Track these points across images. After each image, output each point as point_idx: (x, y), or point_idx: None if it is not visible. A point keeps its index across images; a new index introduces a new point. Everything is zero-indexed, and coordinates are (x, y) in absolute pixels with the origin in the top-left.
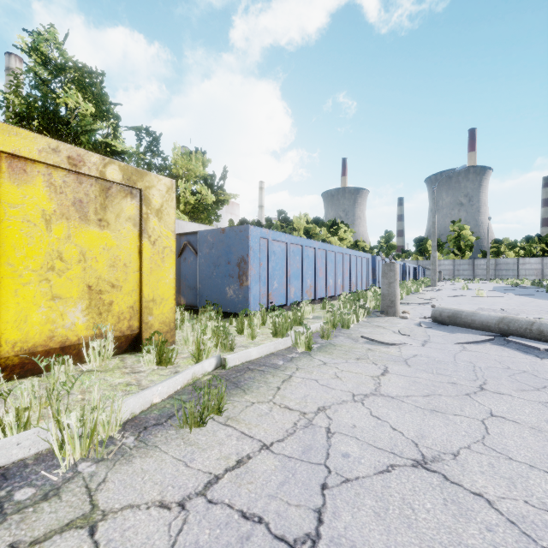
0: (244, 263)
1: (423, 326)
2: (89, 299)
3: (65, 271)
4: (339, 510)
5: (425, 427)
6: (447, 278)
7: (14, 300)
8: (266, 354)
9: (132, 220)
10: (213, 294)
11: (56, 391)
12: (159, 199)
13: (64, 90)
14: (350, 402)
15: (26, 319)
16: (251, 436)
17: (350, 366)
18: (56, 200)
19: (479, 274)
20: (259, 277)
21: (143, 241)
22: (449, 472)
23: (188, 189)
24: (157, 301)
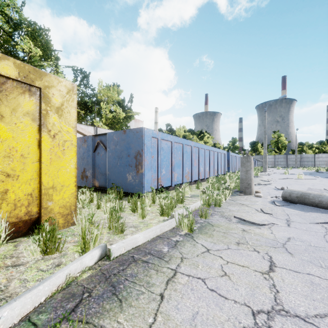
0: (139, 156)
1: (277, 204)
2: None
3: None
4: None
5: None
6: (270, 166)
7: None
8: (153, 237)
9: (30, 115)
10: (117, 178)
11: None
12: (59, 98)
13: (22, 40)
14: None
15: None
16: None
17: (233, 254)
18: None
19: (290, 164)
20: (151, 166)
21: (42, 134)
22: None
23: (108, 109)
24: (57, 188)
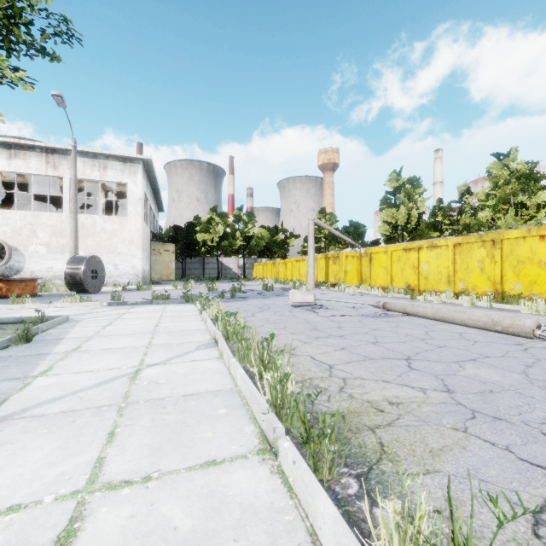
0: None
1: None
2: None
3: None
4: None
5: None
6: None
7: None
8: None
9: None
10: None
11: None
12: None
13: None
14: None
15: None
16: None
17: None
18: None
19: None
20: None
21: None
22: None
23: None
24: None
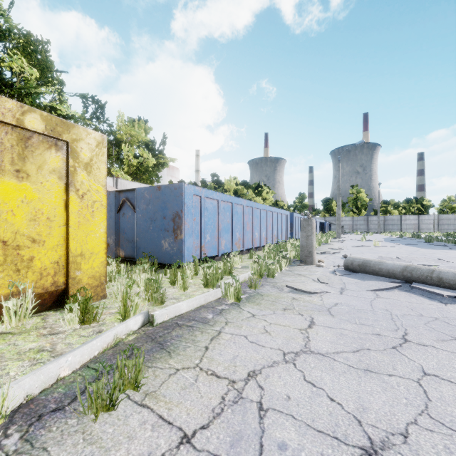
0: (178, 218)
1: (337, 274)
2: (4, 255)
3: None
4: None
5: (364, 395)
6: (347, 231)
7: None
8: (196, 306)
9: (57, 173)
10: (150, 246)
11: None
12: (88, 152)
13: (9, 55)
14: (281, 364)
15: None
16: (170, 421)
17: (278, 317)
18: None
19: (371, 228)
20: (192, 231)
21: (69, 194)
22: None
23: (131, 153)
24: (85, 256)
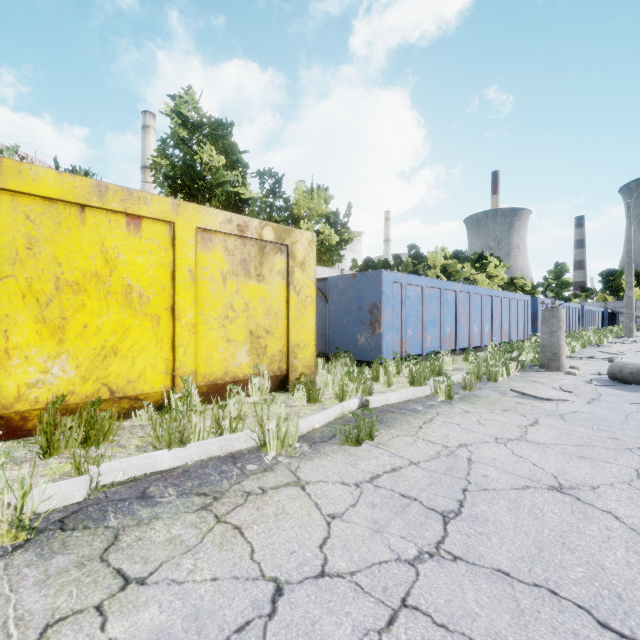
0: (376, 309)
1: (594, 384)
2: (251, 342)
3: (235, 319)
4: (477, 503)
5: (569, 467)
6: None
7: (204, 342)
8: (405, 399)
9: (281, 273)
10: (344, 341)
11: (243, 412)
12: (302, 252)
13: (199, 145)
14: (492, 443)
15: (211, 357)
16: (400, 456)
17: (495, 415)
18: (230, 261)
19: None
20: (392, 324)
21: (290, 291)
22: (583, 496)
23: (310, 230)
24: (300, 346)
